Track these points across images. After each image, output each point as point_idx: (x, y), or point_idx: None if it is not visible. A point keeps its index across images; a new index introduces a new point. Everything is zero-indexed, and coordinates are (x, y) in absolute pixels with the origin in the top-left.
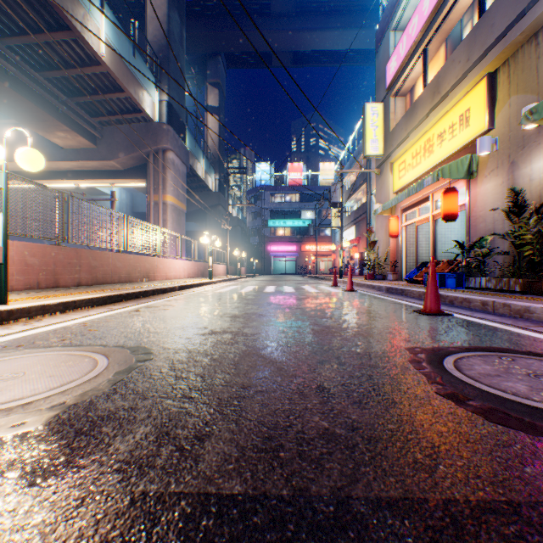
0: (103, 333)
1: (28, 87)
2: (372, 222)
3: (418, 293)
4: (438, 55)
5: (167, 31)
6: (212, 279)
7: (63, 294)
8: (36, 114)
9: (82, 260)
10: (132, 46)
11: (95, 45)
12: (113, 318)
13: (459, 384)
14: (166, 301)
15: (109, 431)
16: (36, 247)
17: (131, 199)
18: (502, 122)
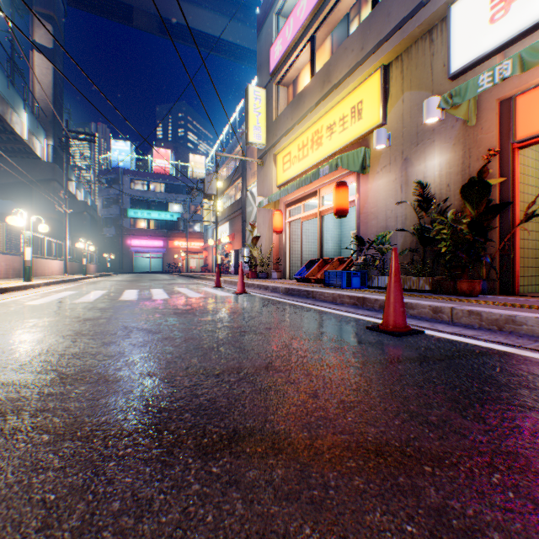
0: None
1: None
2: (248, 219)
3: (333, 295)
4: (324, 48)
5: None
6: (32, 281)
7: None
8: None
9: None
10: None
11: None
12: None
13: None
14: None
15: None
16: None
17: None
18: (396, 118)
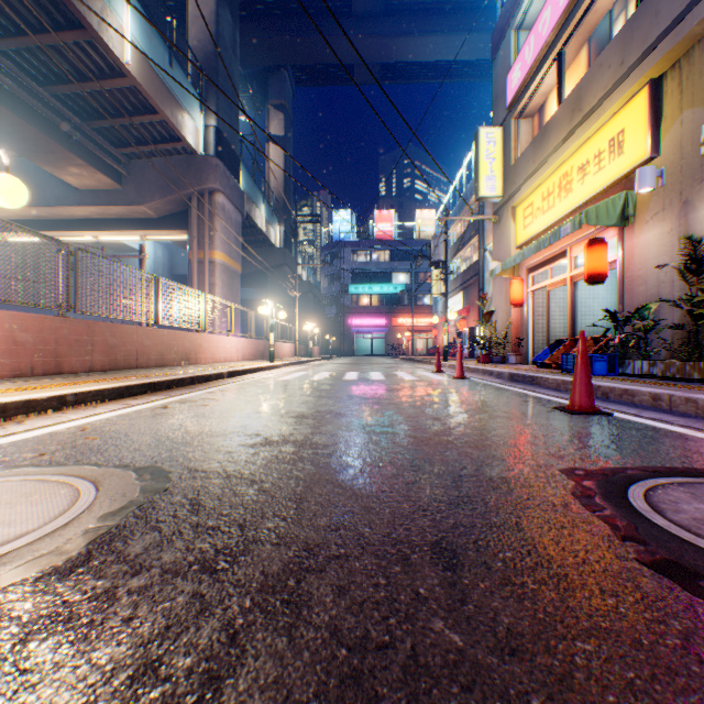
0: (106, 442)
1: (29, 107)
2: (485, 287)
3: (556, 381)
4: (578, 60)
5: (215, 34)
6: (274, 362)
7: (62, 384)
8: (40, 142)
9: (96, 337)
10: (168, 52)
11: (118, 49)
12: (127, 419)
13: (671, 543)
14: (208, 393)
15: (46, 657)
16: (29, 318)
17: (169, 258)
18: (671, 147)
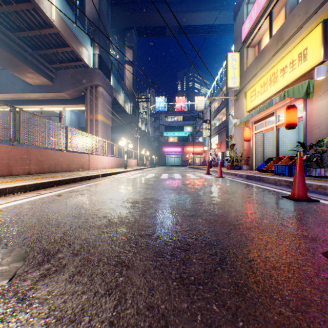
0: (3, 224)
1: (5, 43)
2: (229, 132)
3: (274, 180)
4: (279, 16)
5: (98, 9)
6: (127, 169)
7: (5, 182)
8: (11, 61)
9: (31, 156)
10: (75, 17)
11: (48, 13)
12: (31, 204)
13: None
14: (88, 186)
15: None
16: None
17: (77, 119)
18: None
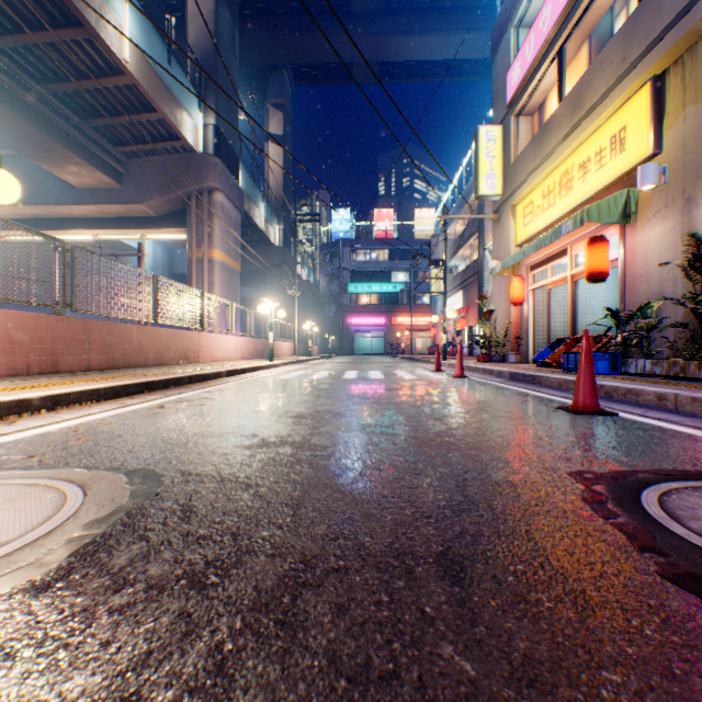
0: (98, 444)
1: (27, 105)
2: (485, 286)
3: (558, 380)
4: (578, 58)
5: (214, 33)
6: (273, 361)
7: (58, 383)
8: (38, 141)
9: (93, 336)
10: (167, 50)
11: (116, 47)
12: (122, 419)
13: (693, 554)
14: (206, 392)
15: (11, 690)
16: (24, 317)
17: (168, 257)
18: (674, 143)
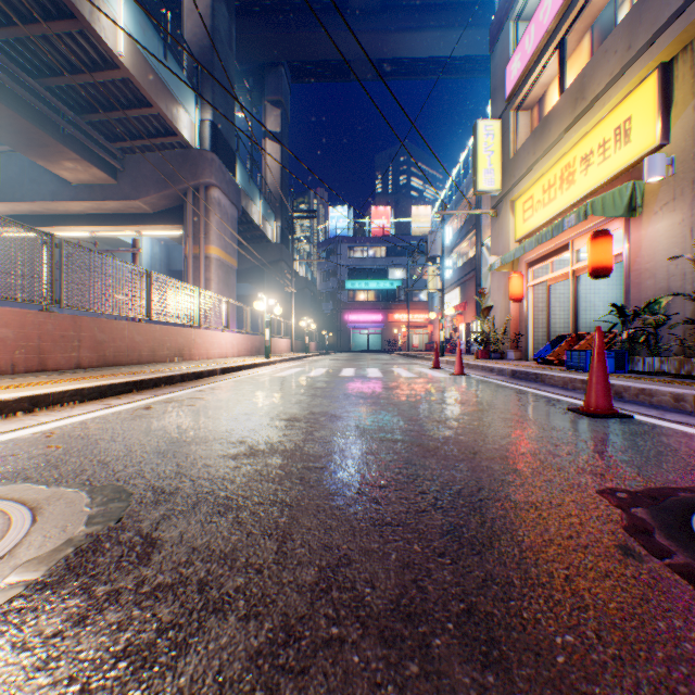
0: (68, 452)
1: (21, 99)
2: (482, 283)
3: (562, 379)
4: (580, 49)
5: (211, 28)
6: (270, 358)
7: (40, 383)
8: (33, 136)
9: (83, 333)
10: (163, 45)
11: (110, 40)
12: (102, 422)
13: None
14: (198, 391)
15: None
16: (9, 313)
17: (166, 254)
18: (682, 133)
